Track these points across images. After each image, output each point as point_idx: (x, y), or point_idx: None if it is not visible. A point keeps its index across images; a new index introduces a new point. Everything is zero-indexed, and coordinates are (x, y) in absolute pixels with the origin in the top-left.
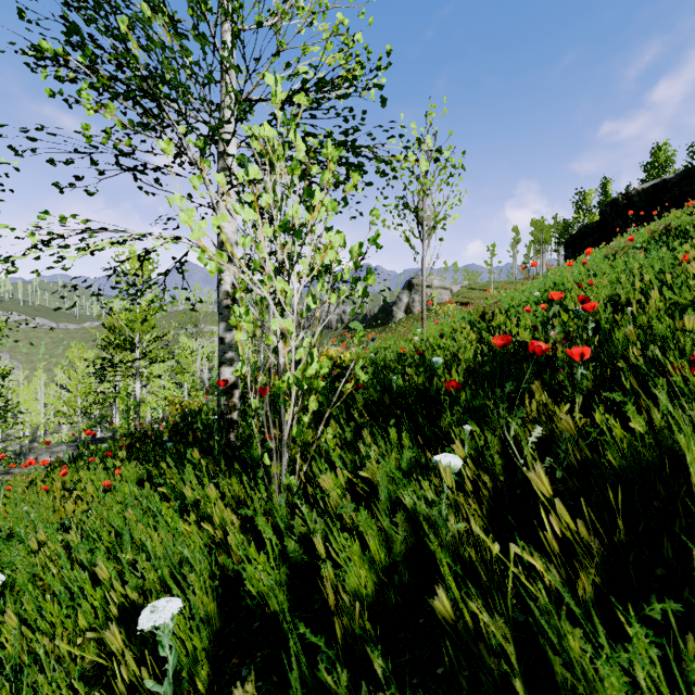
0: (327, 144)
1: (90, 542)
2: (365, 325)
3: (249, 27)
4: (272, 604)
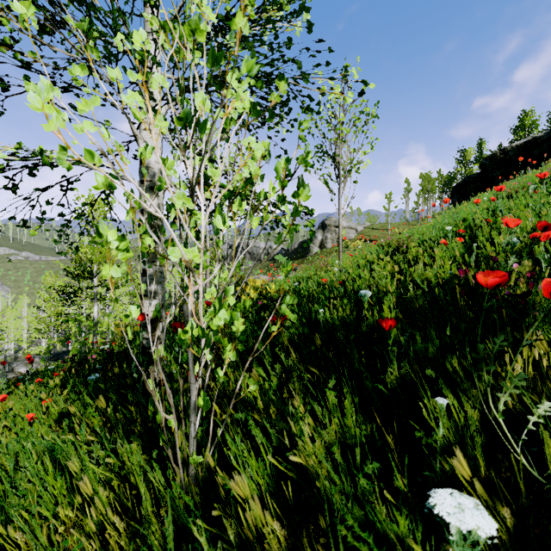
0: None
1: None
2: (287, 257)
3: None
4: None
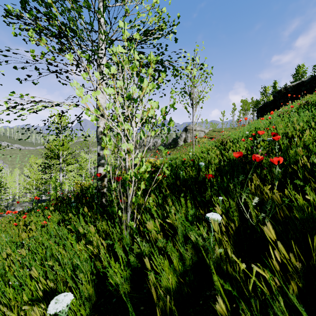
0: (150, 54)
1: (33, 253)
2: (165, 147)
3: (111, 5)
4: (122, 289)
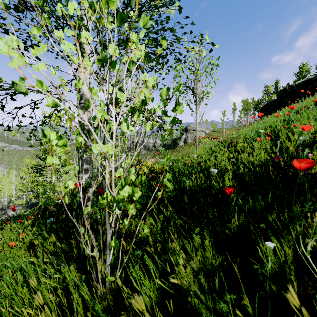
0: None
1: None
2: (165, 148)
3: None
4: None
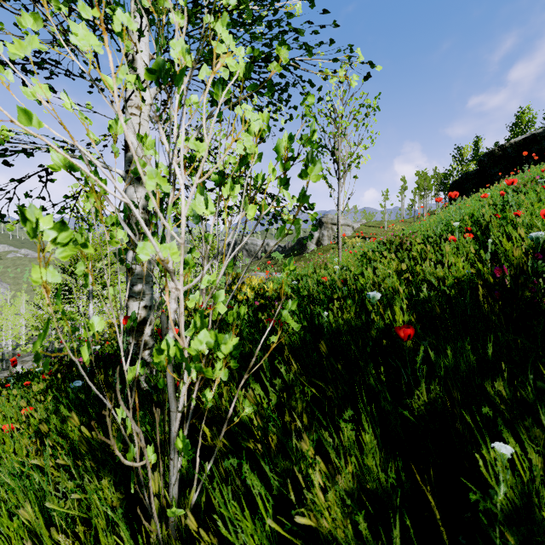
0: None
1: None
2: (284, 255)
3: None
4: None
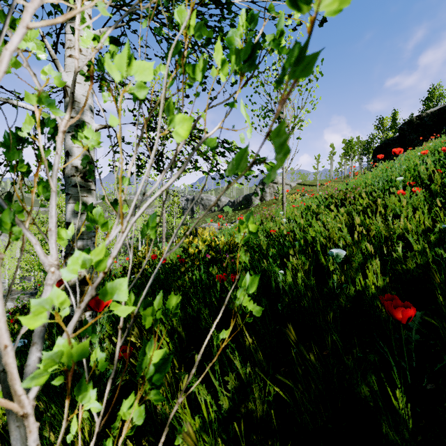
0: None
1: None
2: (233, 208)
3: None
4: None
